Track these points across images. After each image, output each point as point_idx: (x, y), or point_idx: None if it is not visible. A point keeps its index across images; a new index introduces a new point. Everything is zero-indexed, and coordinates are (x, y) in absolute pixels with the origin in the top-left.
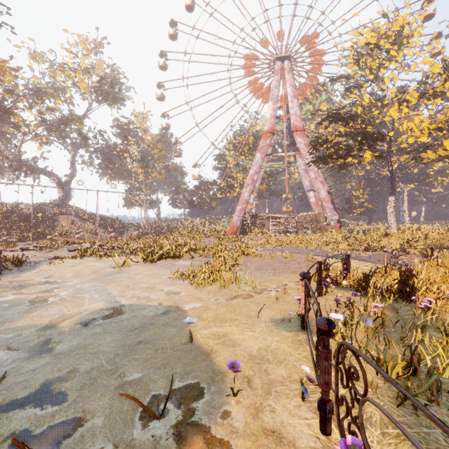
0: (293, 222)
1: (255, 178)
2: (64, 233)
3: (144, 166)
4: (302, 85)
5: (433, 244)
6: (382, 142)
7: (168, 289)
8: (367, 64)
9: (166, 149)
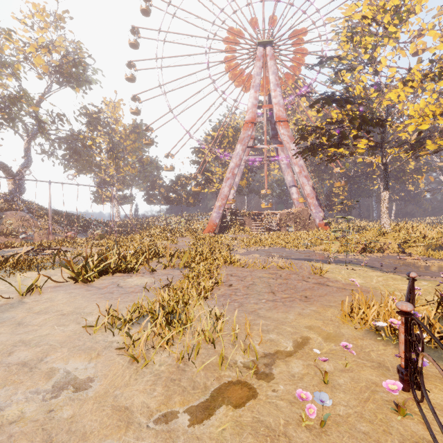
0: (276, 219)
1: (235, 171)
2: (10, 232)
3: (113, 157)
4: (285, 74)
5: (434, 244)
6: (382, 128)
7: (67, 367)
8: (361, 42)
9: (140, 141)
